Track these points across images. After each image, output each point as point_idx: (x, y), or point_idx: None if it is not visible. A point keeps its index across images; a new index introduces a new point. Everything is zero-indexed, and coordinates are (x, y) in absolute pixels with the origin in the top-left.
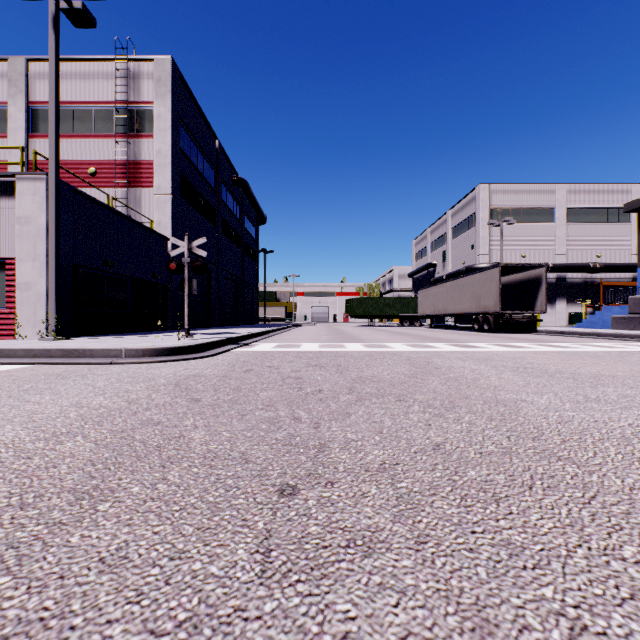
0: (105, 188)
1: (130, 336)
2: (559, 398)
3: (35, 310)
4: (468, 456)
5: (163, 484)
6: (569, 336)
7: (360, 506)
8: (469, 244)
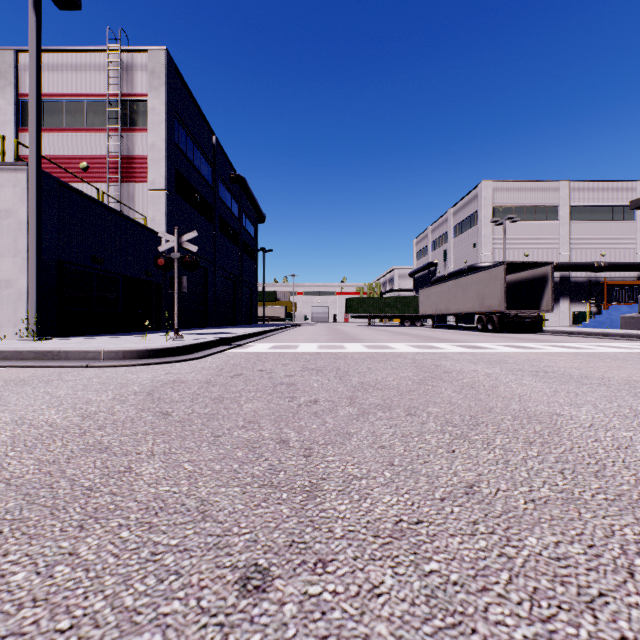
0: (97, 183)
1: (118, 336)
2: (601, 411)
3: (16, 309)
4: (517, 507)
5: (65, 565)
6: (577, 336)
7: (369, 619)
8: (471, 243)
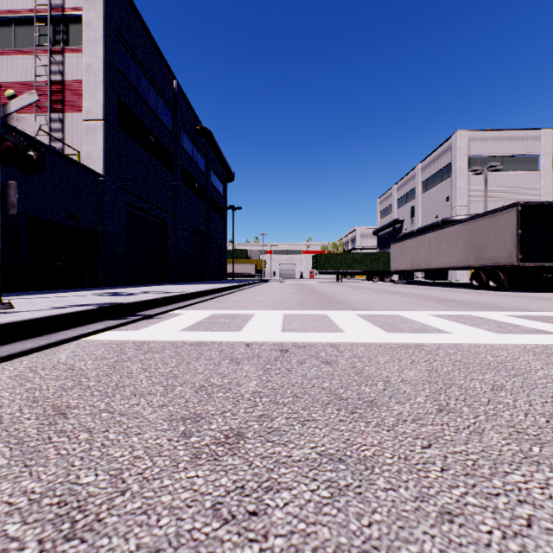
0: (26, 115)
1: None
2: None
3: None
4: None
5: None
6: None
7: None
8: (443, 196)
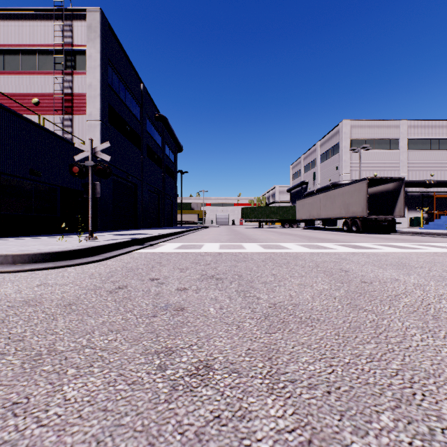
0: (46, 115)
1: (47, 237)
2: None
3: None
4: None
5: None
6: (428, 236)
7: None
8: (334, 166)
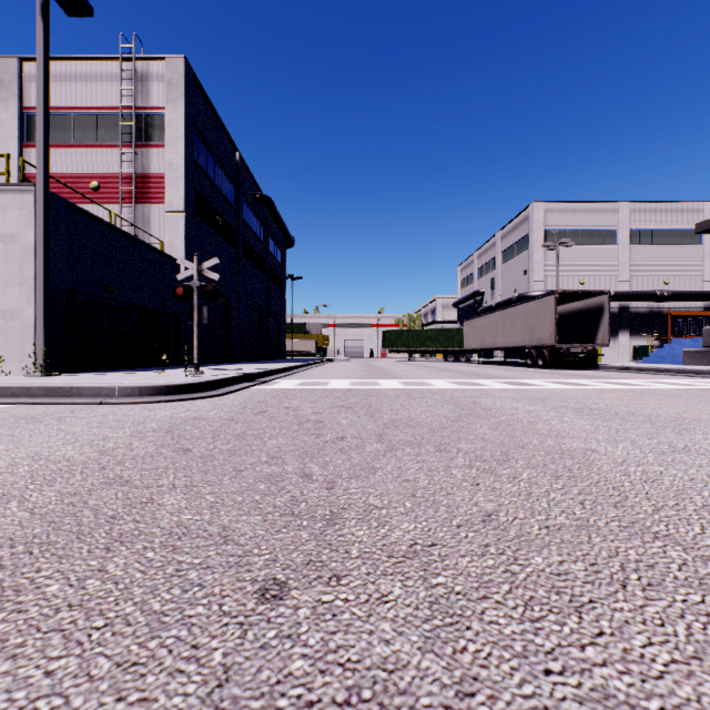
0: (109, 205)
1: (133, 372)
2: (638, 447)
3: (22, 342)
4: (530, 532)
5: (96, 579)
6: (635, 372)
7: (375, 620)
8: (521, 269)
